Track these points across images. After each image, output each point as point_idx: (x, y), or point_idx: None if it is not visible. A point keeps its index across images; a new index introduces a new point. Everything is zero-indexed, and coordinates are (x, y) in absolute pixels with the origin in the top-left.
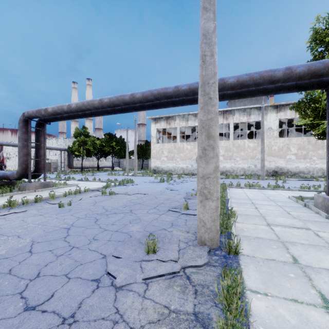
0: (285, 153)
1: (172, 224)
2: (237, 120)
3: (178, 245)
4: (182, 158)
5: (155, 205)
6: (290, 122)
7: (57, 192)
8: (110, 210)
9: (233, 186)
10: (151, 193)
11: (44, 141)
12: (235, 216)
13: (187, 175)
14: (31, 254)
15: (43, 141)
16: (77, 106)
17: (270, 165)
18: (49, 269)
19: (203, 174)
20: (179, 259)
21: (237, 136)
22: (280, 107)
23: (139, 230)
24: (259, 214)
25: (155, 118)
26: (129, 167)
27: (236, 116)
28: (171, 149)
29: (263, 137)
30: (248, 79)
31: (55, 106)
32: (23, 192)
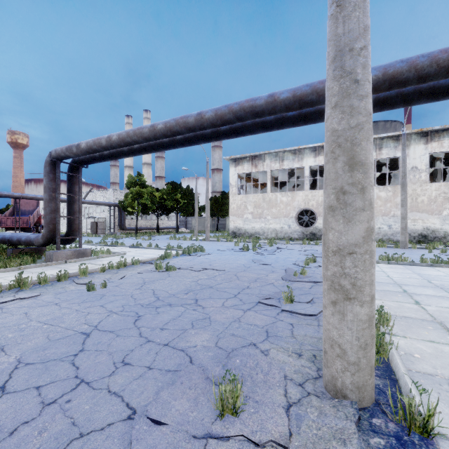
0: (441, 207)
1: (268, 334)
2: None
3: (285, 393)
4: (274, 215)
5: (236, 292)
6: (446, 157)
7: (95, 264)
8: (163, 298)
9: None
10: (230, 268)
11: (79, 191)
12: (388, 323)
13: (282, 239)
14: (0, 396)
15: (78, 191)
16: (120, 138)
17: (414, 225)
18: (14, 445)
19: (339, 244)
20: (291, 438)
21: None
22: (432, 135)
23: (206, 344)
24: (429, 317)
25: (235, 158)
26: (199, 229)
27: None
28: (259, 203)
29: (406, 182)
30: (406, 69)
31: (90, 140)
32: (49, 263)
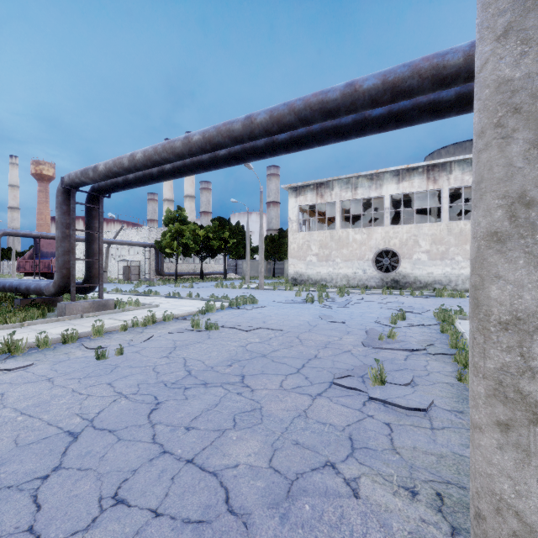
0: None
1: (353, 445)
2: (457, 181)
3: None
4: (345, 258)
5: (299, 364)
6: None
7: (117, 320)
8: (196, 373)
9: (465, 315)
10: (290, 327)
11: (99, 227)
12: None
13: (355, 288)
14: None
15: (98, 227)
16: (146, 156)
17: None
18: None
19: (515, 308)
20: None
21: (451, 215)
22: None
23: (254, 461)
24: None
25: (296, 187)
26: (252, 274)
27: (456, 175)
28: (326, 242)
29: None
30: None
31: (109, 160)
32: (60, 318)
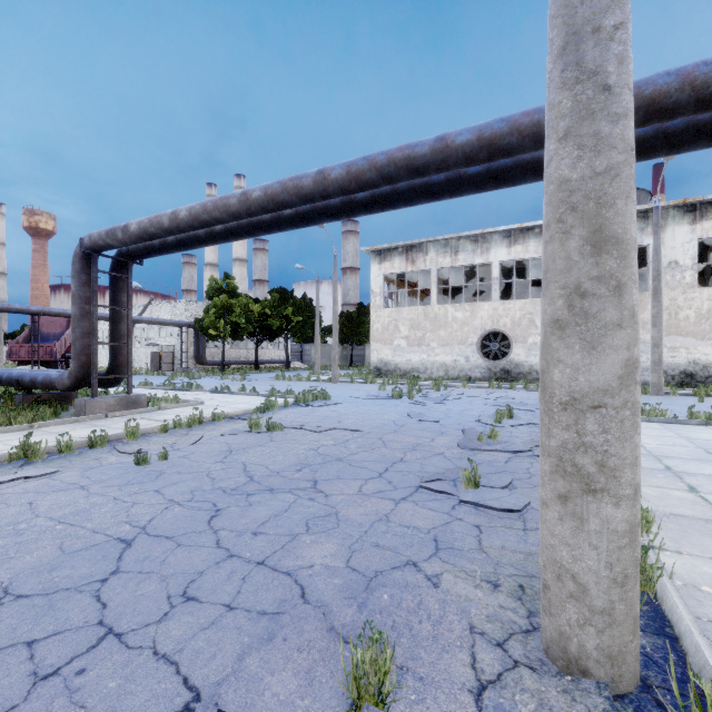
0: None
1: (438, 545)
2: None
3: (472, 661)
4: (443, 341)
5: (381, 468)
6: None
7: (153, 420)
8: (259, 479)
9: None
10: (371, 427)
11: (128, 302)
12: (649, 528)
13: (455, 380)
14: None
15: (127, 302)
16: (192, 214)
17: (673, 357)
18: None
19: (572, 390)
20: None
21: None
22: (702, 209)
23: (330, 562)
24: None
25: (380, 250)
26: (322, 363)
27: None
28: (418, 321)
29: (660, 286)
30: (675, 86)
31: (144, 218)
32: (79, 418)
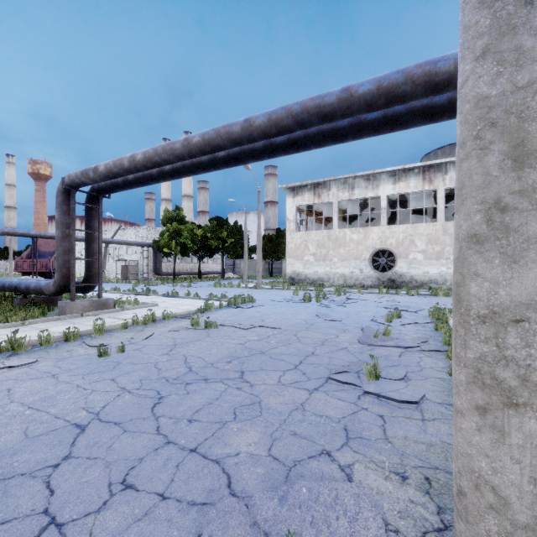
0: None
1: (348, 435)
2: (452, 182)
3: None
4: (342, 257)
5: (296, 360)
6: None
7: (117, 319)
8: (196, 369)
9: None
10: (288, 325)
11: (99, 227)
12: None
13: (352, 287)
14: None
15: (98, 227)
16: (146, 157)
17: None
18: None
19: (492, 303)
20: None
21: (447, 216)
22: None
23: (254, 450)
24: None
25: (293, 187)
26: (249, 274)
27: (451, 176)
28: (323, 242)
29: None
30: None
31: (109, 161)
32: (60, 316)
